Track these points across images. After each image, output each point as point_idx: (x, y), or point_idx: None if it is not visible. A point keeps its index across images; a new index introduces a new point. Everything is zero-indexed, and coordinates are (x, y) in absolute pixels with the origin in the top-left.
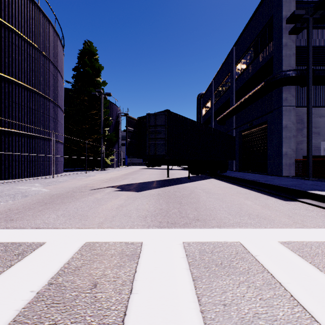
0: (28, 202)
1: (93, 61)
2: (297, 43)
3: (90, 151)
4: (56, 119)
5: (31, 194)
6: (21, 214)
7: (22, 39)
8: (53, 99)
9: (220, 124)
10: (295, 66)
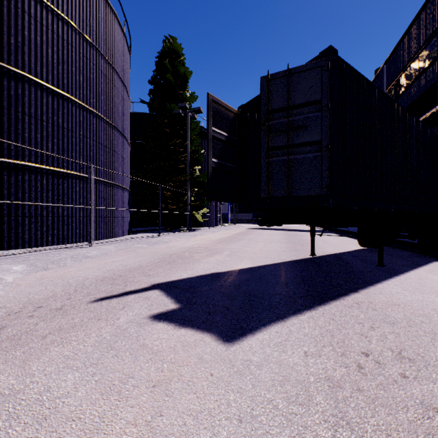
0: None
1: (177, 64)
2: None
3: (172, 202)
4: (111, 148)
5: None
6: None
7: (43, 6)
8: (103, 115)
9: None
10: None
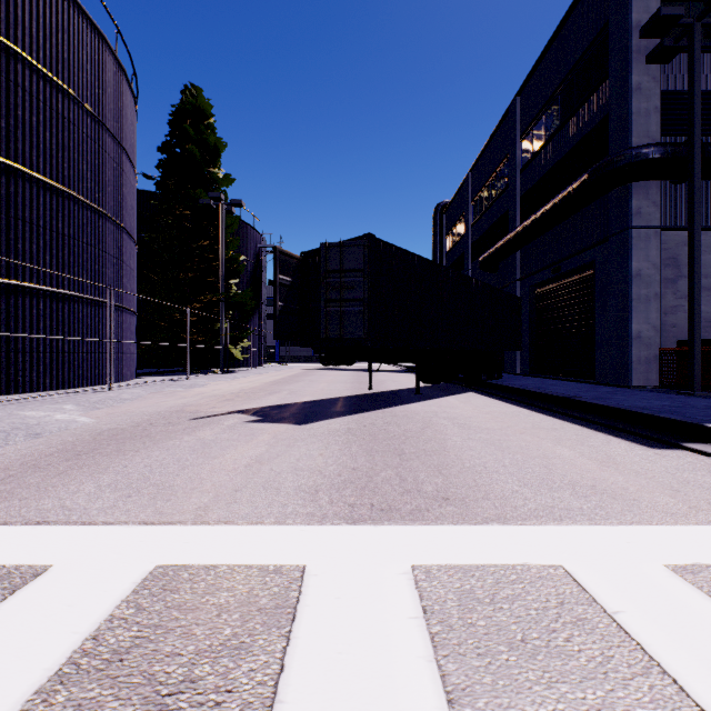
0: (38, 450)
1: (204, 130)
2: (664, 84)
3: (197, 331)
4: (119, 257)
5: (49, 429)
6: (11, 483)
7: (40, 76)
8: (111, 213)
9: (487, 269)
10: (660, 137)
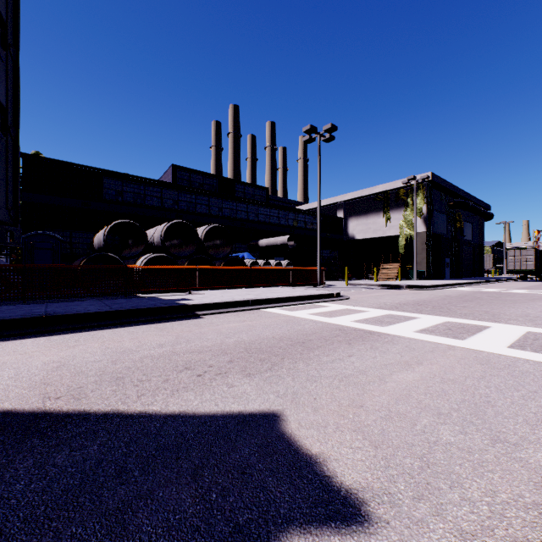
0: None
1: None
2: None
3: None
4: None
5: None
6: None
7: None
8: None
9: None
10: None
